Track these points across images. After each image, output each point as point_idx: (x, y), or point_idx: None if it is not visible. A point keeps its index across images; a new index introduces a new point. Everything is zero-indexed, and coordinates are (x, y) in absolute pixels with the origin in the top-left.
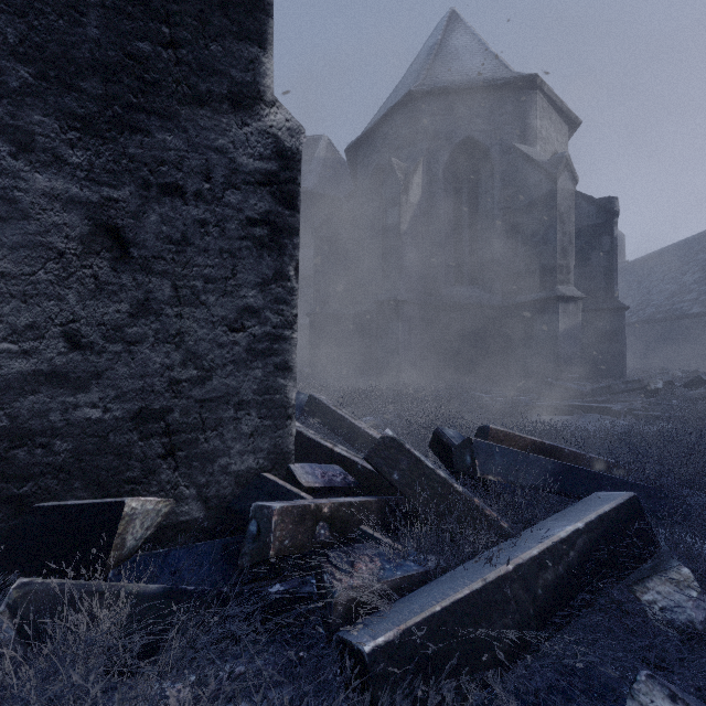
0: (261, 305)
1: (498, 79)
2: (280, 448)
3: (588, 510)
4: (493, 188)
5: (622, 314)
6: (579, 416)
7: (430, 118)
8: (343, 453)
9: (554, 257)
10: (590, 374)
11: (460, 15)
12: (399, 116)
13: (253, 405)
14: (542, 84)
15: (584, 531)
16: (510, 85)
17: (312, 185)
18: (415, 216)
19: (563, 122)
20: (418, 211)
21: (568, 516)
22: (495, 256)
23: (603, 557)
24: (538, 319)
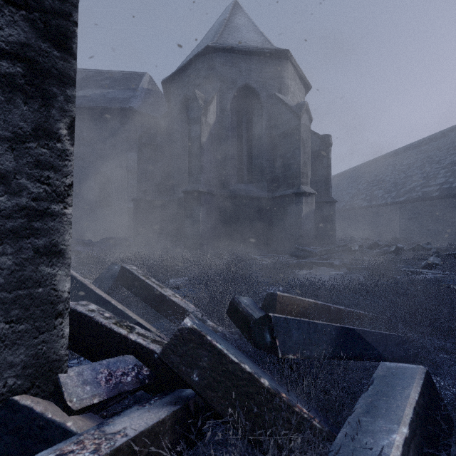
0: (12, 167)
1: (265, 48)
2: (45, 357)
3: (396, 396)
4: (262, 120)
5: (334, 205)
6: (316, 269)
7: (222, 67)
8: (138, 341)
9: (299, 167)
10: (317, 241)
11: (241, 5)
12: (200, 62)
13: None
14: (291, 57)
15: (410, 438)
16: (272, 54)
17: (137, 106)
18: (211, 133)
19: (302, 85)
20: (213, 129)
21: (380, 408)
22: (263, 165)
23: None
24: (290, 206)
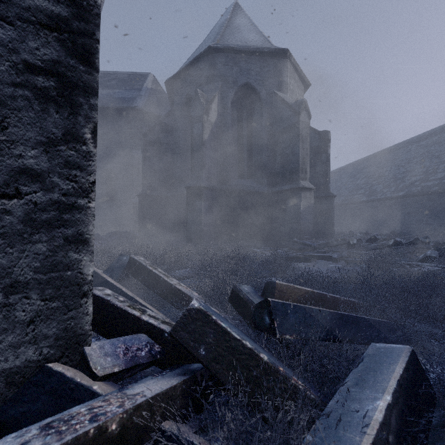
0: (46, 167)
1: (265, 48)
2: (73, 331)
3: (383, 371)
4: (262, 117)
5: (332, 200)
6: (315, 262)
7: (223, 67)
8: (150, 322)
9: (298, 163)
10: (316, 235)
11: (241, 6)
12: (202, 62)
13: (33, 286)
14: (290, 56)
15: (393, 404)
16: (272, 53)
17: (142, 106)
18: (213, 131)
19: (301, 83)
20: (215, 127)
21: (368, 381)
22: (263, 161)
23: (421, 439)
24: (289, 201)
